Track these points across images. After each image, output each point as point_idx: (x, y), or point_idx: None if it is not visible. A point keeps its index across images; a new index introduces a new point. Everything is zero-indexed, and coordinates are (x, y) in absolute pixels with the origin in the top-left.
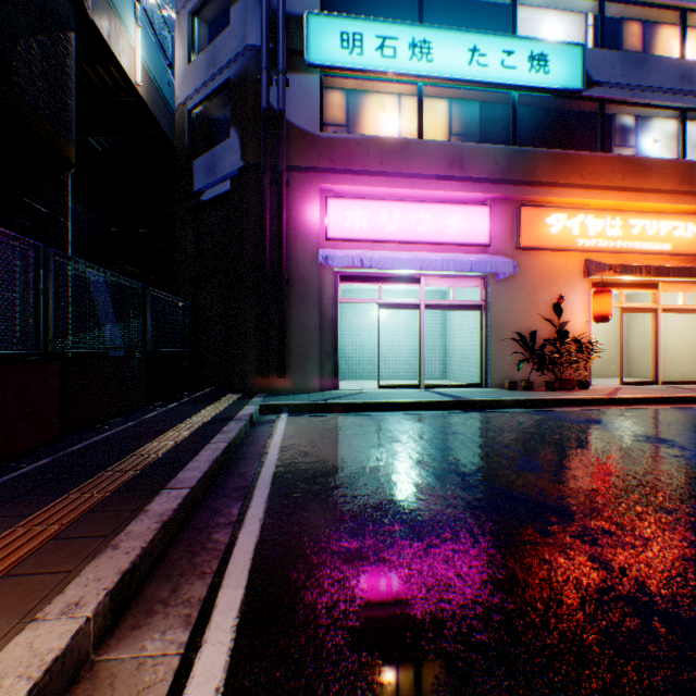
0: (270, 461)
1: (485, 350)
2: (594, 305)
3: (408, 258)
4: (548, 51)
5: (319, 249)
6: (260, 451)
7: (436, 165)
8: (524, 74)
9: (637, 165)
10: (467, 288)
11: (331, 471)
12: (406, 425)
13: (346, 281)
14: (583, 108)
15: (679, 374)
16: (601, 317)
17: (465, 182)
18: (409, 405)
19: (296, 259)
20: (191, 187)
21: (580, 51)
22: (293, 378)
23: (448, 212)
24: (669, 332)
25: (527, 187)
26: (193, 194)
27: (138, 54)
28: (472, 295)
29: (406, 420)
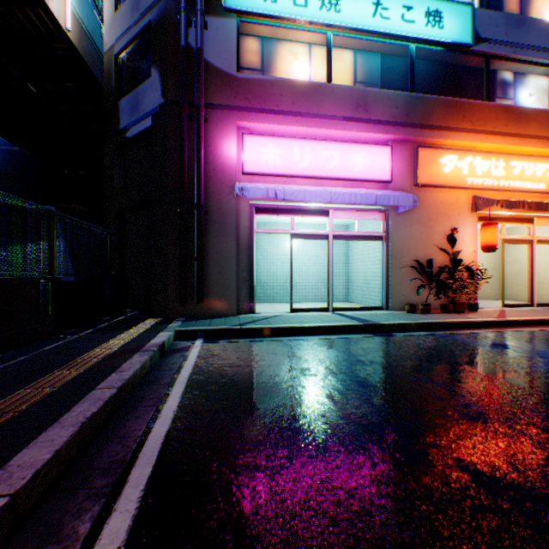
0: (167, 410)
1: (386, 277)
2: (482, 236)
3: (318, 191)
4: (442, 8)
5: (235, 182)
6: (160, 394)
7: (343, 108)
8: (422, 28)
9: (518, 114)
10: (368, 222)
11: (239, 427)
12: (321, 353)
13: (261, 212)
14: (470, 63)
15: (547, 297)
16: (490, 246)
17: (370, 123)
18: (321, 329)
19: (214, 191)
20: (118, 125)
21: (469, 10)
22: (211, 303)
23: (354, 151)
24: (538, 261)
25: (424, 130)
26: (119, 131)
27: (68, 2)
28: (373, 227)
29: (320, 346)
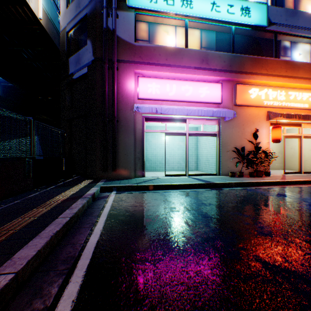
0: (97, 229)
1: (218, 156)
2: (273, 133)
3: (180, 108)
4: (250, 6)
5: (134, 104)
6: (93, 221)
7: (194, 62)
8: (238, 17)
9: (293, 65)
10: (208, 126)
11: (136, 238)
12: (181, 199)
13: (148, 120)
14: (266, 36)
15: (309, 168)
16: (277, 139)
17: (209, 70)
18: (182, 186)
19: (122, 108)
20: (68, 72)
21: (265, 7)
22: (120, 171)
23: (200, 86)
24: (304, 147)
25: (240, 74)
26: (68, 75)
27: (40, 3)
28: (211, 129)
29: (181, 195)
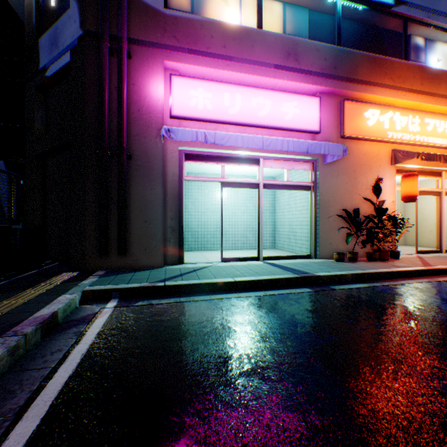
0: None
1: (314, 225)
2: (404, 186)
3: (250, 136)
4: None
5: (163, 125)
6: None
7: (274, 55)
8: None
9: (431, 74)
10: (295, 173)
11: None
12: (260, 321)
13: (191, 159)
14: (389, 25)
15: None
16: (411, 197)
17: (300, 73)
18: (255, 283)
19: (139, 133)
20: (38, 65)
21: None
22: (135, 254)
23: (285, 100)
24: None
25: (350, 83)
26: (39, 71)
27: None
28: (300, 178)
29: (257, 308)
